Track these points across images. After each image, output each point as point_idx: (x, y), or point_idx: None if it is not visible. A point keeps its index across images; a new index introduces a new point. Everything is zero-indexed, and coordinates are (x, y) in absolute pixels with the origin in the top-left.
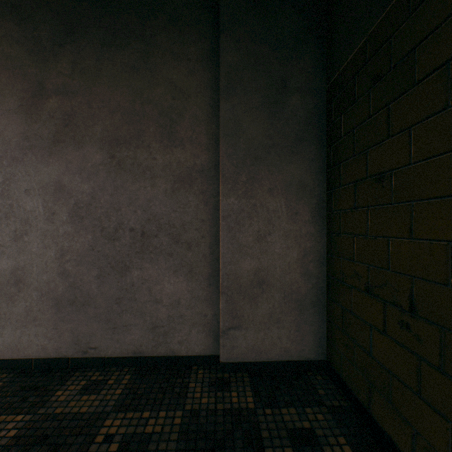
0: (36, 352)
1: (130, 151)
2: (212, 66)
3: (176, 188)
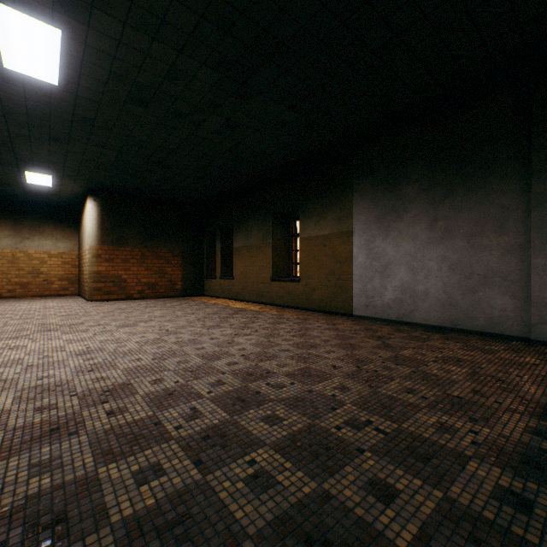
0: (433, 323)
1: (477, 239)
2: (526, 193)
3: (503, 255)
